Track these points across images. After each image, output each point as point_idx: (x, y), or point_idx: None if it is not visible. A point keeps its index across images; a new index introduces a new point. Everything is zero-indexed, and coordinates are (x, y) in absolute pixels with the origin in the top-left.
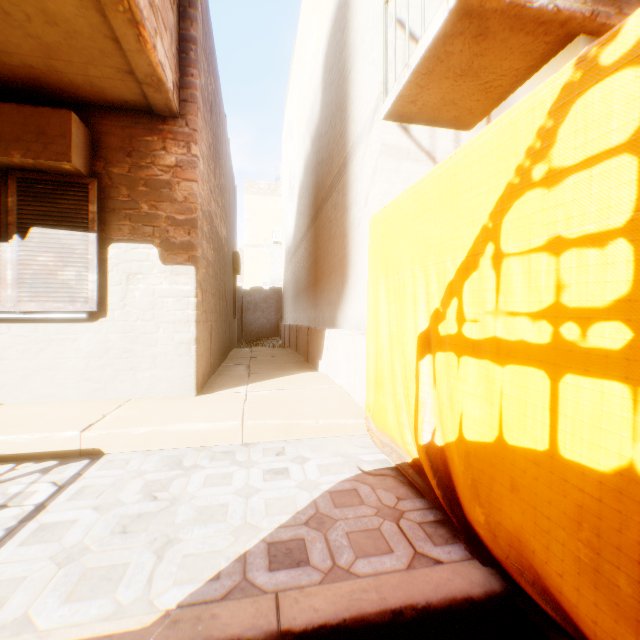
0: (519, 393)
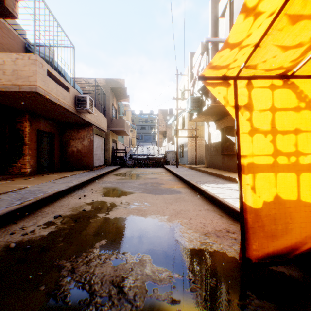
0: (310, 183)
